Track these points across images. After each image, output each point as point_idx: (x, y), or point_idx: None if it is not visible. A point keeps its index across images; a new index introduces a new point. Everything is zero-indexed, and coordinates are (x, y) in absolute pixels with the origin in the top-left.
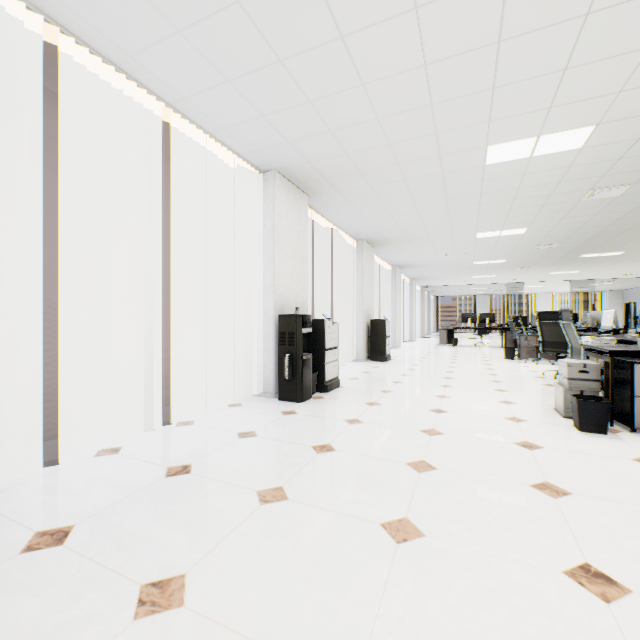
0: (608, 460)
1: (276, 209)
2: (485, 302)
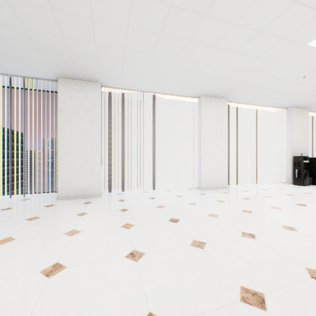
0: None
1: (291, 120)
2: None
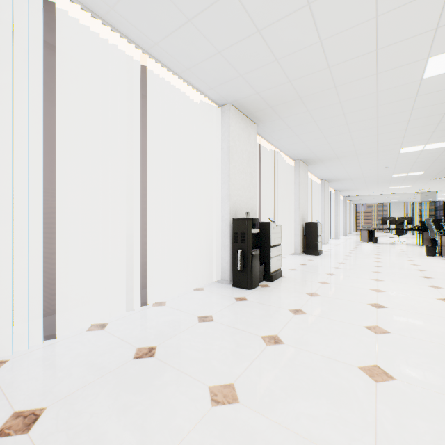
0: None
1: (231, 134)
2: (398, 208)
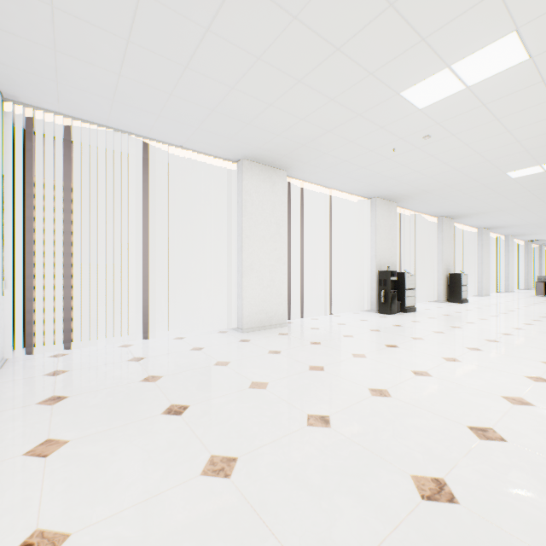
0: (545, 340)
1: (376, 217)
2: None
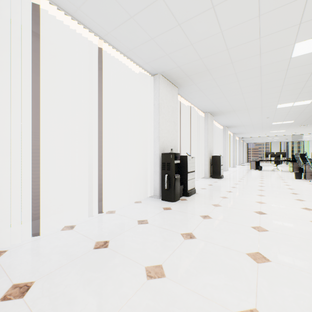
0: None
1: (160, 95)
2: (277, 146)
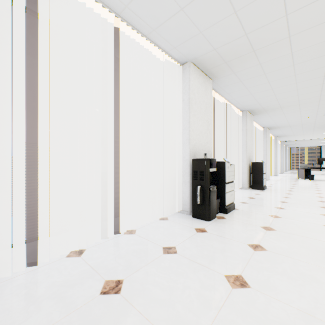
0: None
1: (190, 87)
2: None
